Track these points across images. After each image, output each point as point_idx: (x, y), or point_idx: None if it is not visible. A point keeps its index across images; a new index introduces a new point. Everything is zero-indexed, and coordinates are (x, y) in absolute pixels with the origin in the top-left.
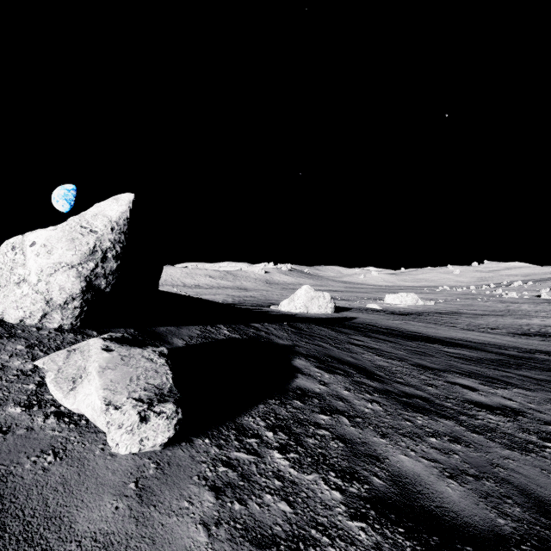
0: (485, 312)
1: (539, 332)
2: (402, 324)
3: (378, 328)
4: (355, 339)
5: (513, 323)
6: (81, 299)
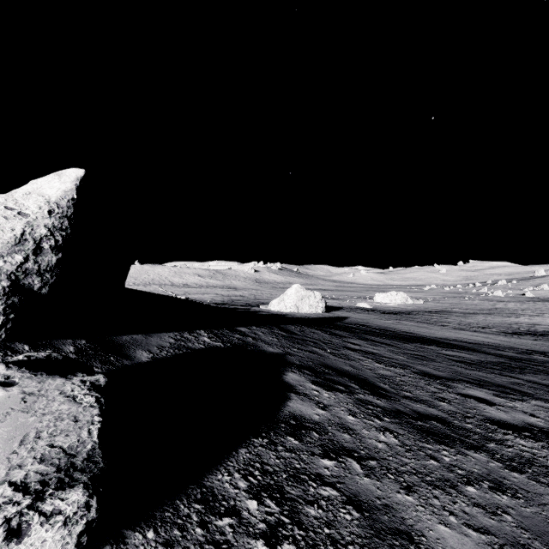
0: (473, 310)
1: (529, 331)
2: (394, 323)
3: (371, 328)
4: (350, 343)
5: (502, 321)
6: (3, 303)
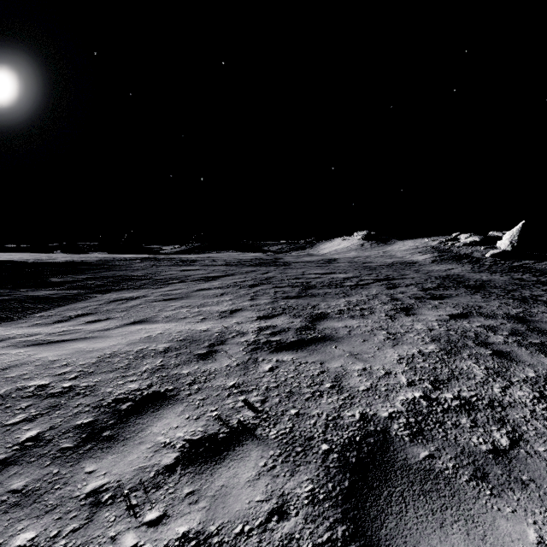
0: None
1: None
2: None
3: None
4: None
5: None
6: (510, 245)
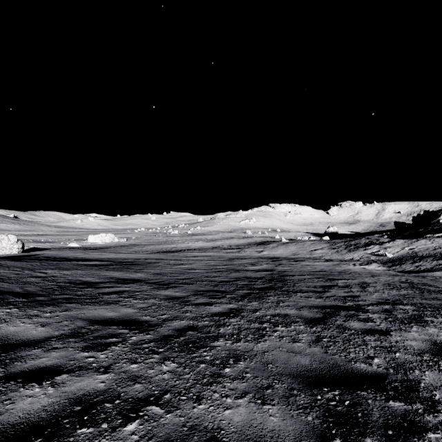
0: (153, 243)
1: (166, 251)
2: (81, 254)
3: (49, 258)
4: None
5: (161, 247)
6: None
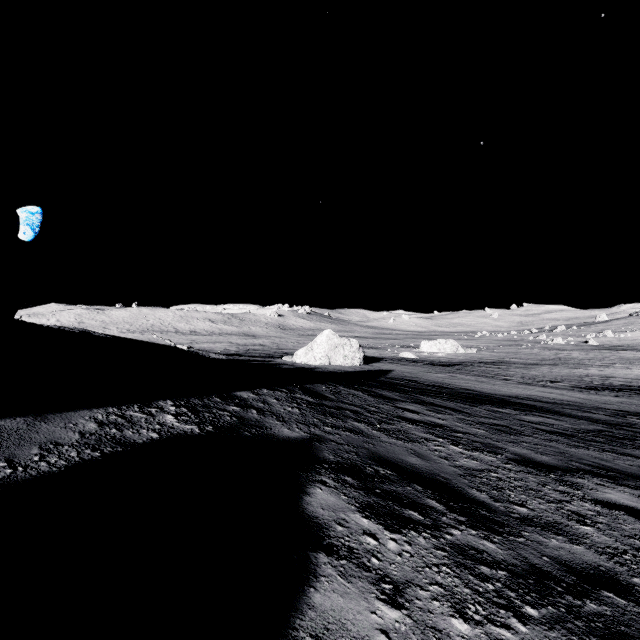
0: (534, 360)
1: (604, 385)
2: (448, 378)
3: (423, 385)
4: (405, 409)
5: (570, 374)
6: None
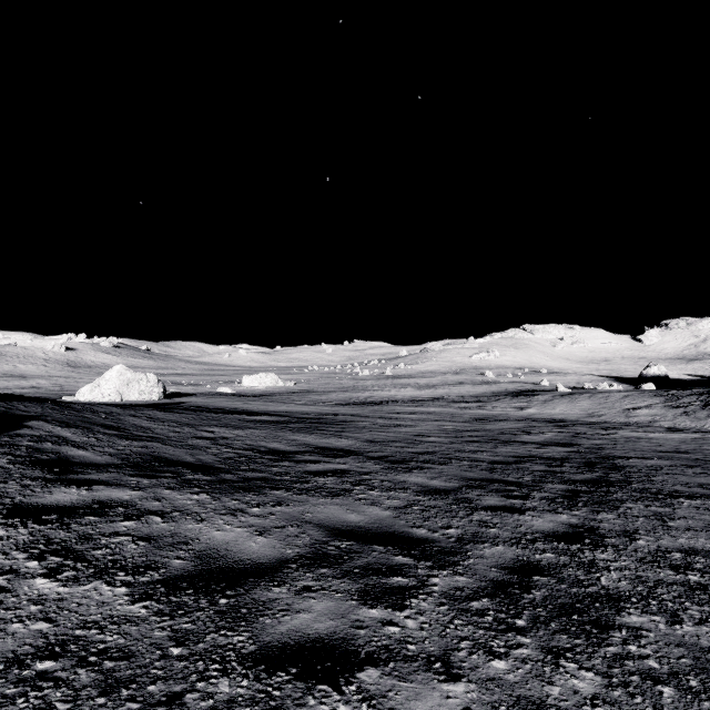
0: (335, 389)
1: (359, 402)
2: (239, 404)
3: (201, 408)
4: (142, 413)
5: (349, 396)
6: None
